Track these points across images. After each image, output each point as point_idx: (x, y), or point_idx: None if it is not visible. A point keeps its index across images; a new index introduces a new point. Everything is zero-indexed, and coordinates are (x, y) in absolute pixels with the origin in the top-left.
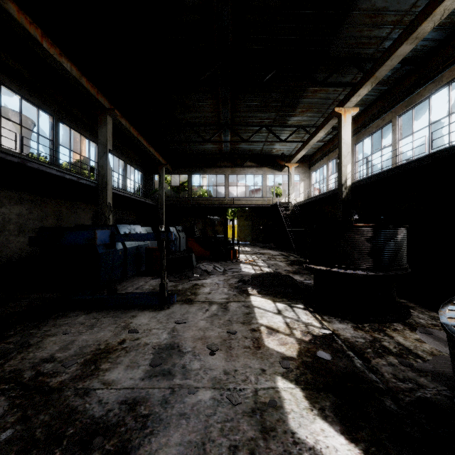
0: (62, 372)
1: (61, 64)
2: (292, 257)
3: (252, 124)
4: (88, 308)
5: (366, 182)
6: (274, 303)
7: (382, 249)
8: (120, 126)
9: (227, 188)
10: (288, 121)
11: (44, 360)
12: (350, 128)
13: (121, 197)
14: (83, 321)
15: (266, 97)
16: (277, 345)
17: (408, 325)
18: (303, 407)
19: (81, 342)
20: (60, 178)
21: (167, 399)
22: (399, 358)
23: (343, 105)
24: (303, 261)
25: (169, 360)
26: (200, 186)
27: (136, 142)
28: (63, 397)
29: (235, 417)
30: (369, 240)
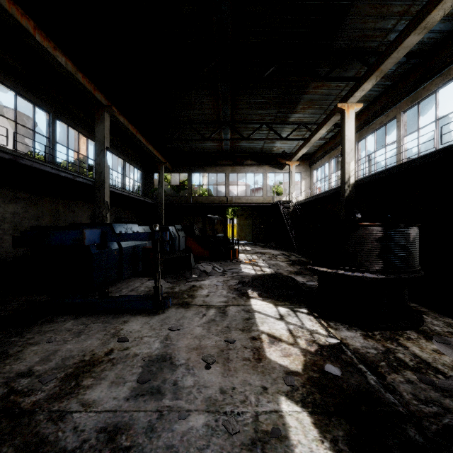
0: (37, 390)
1: (55, 58)
2: (293, 257)
3: (253, 121)
4: (78, 313)
5: (370, 179)
6: (276, 307)
7: (393, 250)
8: (118, 124)
9: (227, 187)
10: (289, 119)
11: (20, 375)
12: (353, 124)
13: (120, 195)
14: (70, 327)
15: (266, 94)
16: (280, 357)
17: (422, 334)
18: (312, 437)
19: (64, 352)
20: (55, 175)
21: (153, 425)
22: (417, 374)
23: (346, 101)
24: (304, 261)
25: (159, 375)
26: (200, 185)
27: (134, 140)
28: (34, 422)
29: (232, 451)
30: (379, 240)
